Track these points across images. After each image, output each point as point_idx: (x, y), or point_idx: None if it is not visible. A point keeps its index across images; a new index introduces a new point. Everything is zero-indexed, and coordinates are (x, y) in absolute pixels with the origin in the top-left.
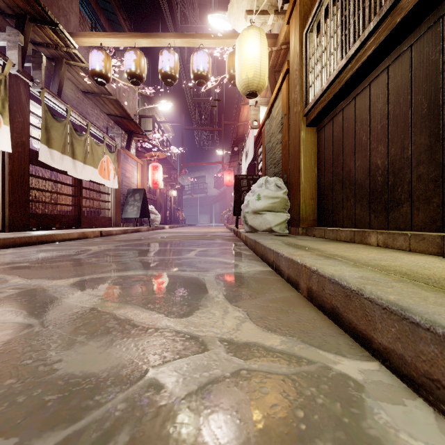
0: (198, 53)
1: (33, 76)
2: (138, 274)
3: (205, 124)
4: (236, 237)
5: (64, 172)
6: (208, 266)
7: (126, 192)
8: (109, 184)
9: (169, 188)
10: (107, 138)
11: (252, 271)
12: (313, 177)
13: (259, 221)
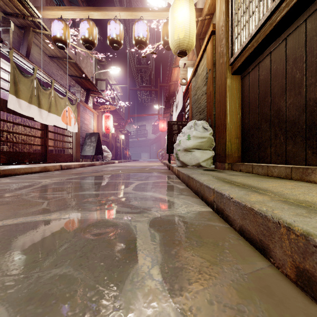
0: (138, 23)
1: (2, 38)
2: (61, 218)
3: (145, 85)
4: (169, 170)
5: (32, 119)
6: (143, 205)
7: (84, 136)
8: (70, 129)
9: (118, 133)
10: (69, 93)
11: (190, 213)
12: (238, 119)
13: (189, 157)
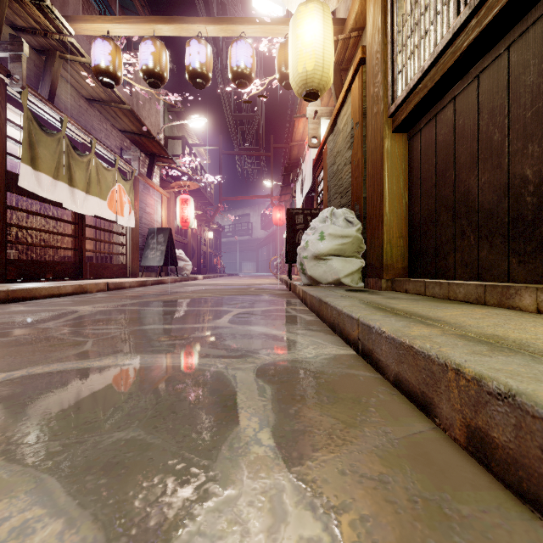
0: (238, 44)
1: (10, 70)
2: (118, 364)
3: (249, 147)
4: (289, 291)
5: (59, 205)
6: (246, 345)
7: (146, 233)
8: (123, 221)
9: (204, 229)
10: (120, 161)
11: (321, 357)
12: (403, 206)
13: (323, 270)
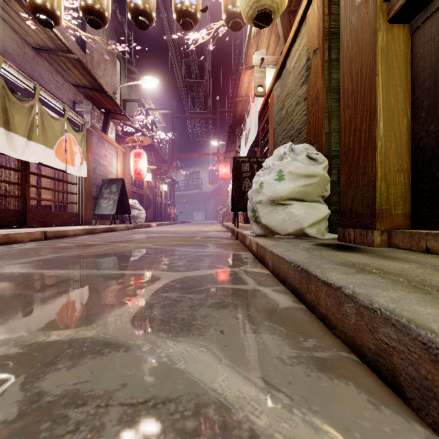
0: None
1: None
2: None
3: (198, 111)
4: (237, 240)
5: None
6: None
7: (101, 183)
8: (73, 171)
9: (159, 182)
10: (70, 112)
11: None
12: (404, 127)
13: (281, 217)
